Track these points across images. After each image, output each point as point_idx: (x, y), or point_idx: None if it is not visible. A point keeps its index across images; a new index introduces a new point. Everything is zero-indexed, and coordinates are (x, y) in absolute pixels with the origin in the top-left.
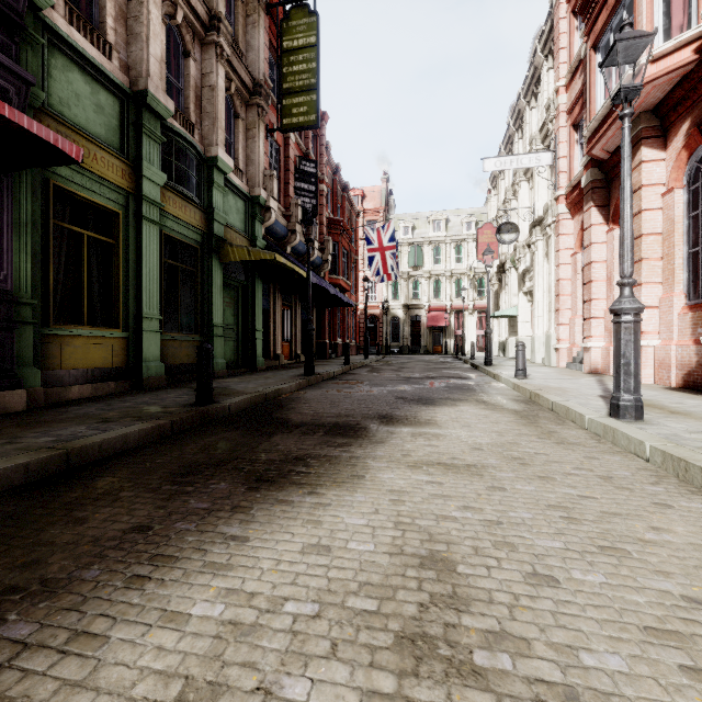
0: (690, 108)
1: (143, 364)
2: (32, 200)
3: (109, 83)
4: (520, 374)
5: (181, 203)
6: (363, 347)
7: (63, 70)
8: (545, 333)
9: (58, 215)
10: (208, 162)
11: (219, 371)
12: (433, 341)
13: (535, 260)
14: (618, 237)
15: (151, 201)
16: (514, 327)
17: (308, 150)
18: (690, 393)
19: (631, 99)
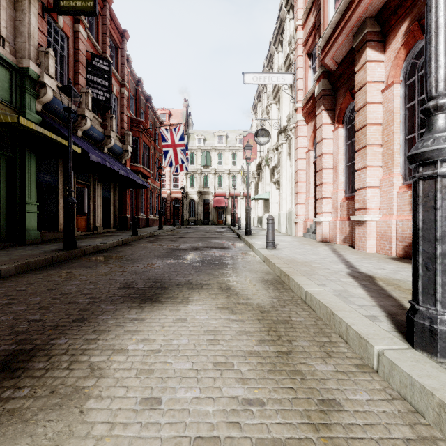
0: (409, 8)
1: None
2: None
3: None
4: (270, 245)
5: None
6: (169, 220)
7: None
8: (288, 211)
9: None
10: None
11: None
12: (218, 216)
13: (281, 158)
14: (341, 134)
15: None
16: (268, 207)
17: (105, 53)
18: None
19: None
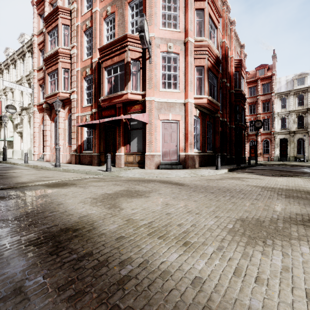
0: (69, 104)
1: None
2: None
3: None
4: (26, 162)
5: None
6: None
7: None
8: (28, 149)
9: None
10: None
11: None
12: None
13: (24, 122)
14: (53, 125)
15: None
16: (11, 145)
17: None
18: (68, 163)
19: (58, 111)
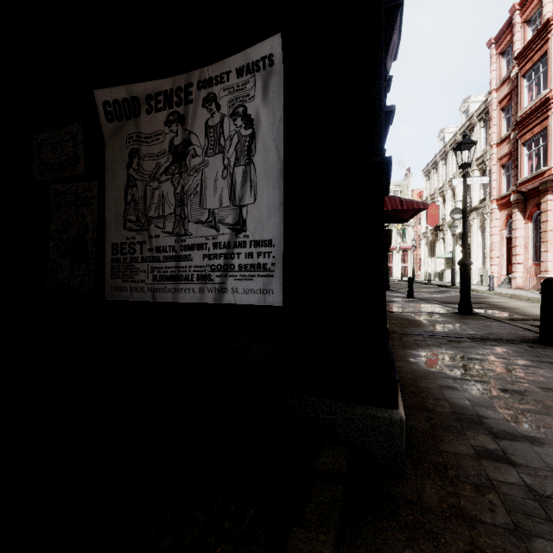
0: None
1: None
2: None
3: None
4: (491, 289)
5: None
6: None
7: None
8: (479, 269)
9: None
10: None
11: None
12: None
13: (472, 229)
14: (530, 227)
15: None
16: (449, 264)
17: None
18: None
19: None
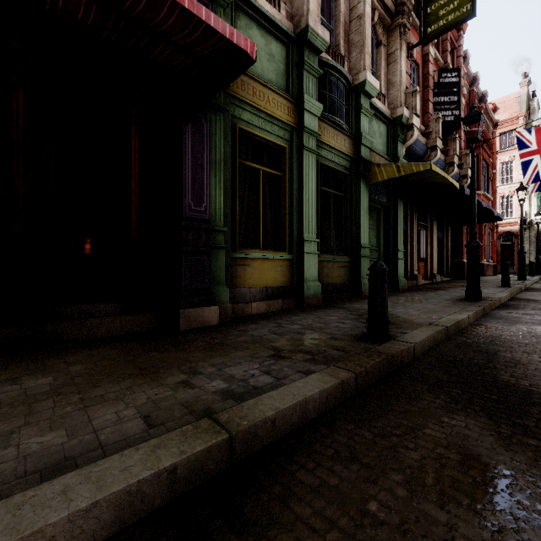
0: None
1: (303, 284)
2: (224, 143)
3: (278, 33)
4: None
5: (333, 132)
6: None
7: (245, 29)
8: None
9: (243, 157)
10: (356, 90)
11: (366, 291)
12: None
13: None
14: None
15: (310, 131)
16: None
17: (446, 63)
18: None
19: None
